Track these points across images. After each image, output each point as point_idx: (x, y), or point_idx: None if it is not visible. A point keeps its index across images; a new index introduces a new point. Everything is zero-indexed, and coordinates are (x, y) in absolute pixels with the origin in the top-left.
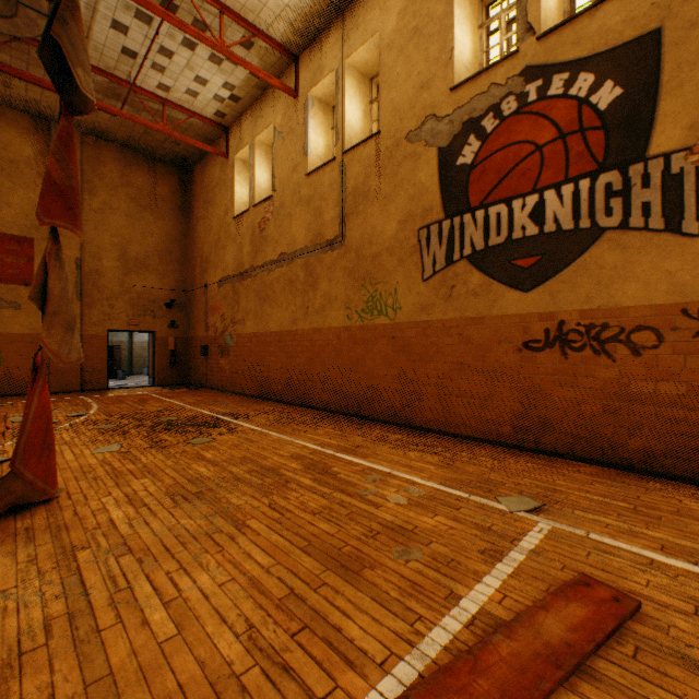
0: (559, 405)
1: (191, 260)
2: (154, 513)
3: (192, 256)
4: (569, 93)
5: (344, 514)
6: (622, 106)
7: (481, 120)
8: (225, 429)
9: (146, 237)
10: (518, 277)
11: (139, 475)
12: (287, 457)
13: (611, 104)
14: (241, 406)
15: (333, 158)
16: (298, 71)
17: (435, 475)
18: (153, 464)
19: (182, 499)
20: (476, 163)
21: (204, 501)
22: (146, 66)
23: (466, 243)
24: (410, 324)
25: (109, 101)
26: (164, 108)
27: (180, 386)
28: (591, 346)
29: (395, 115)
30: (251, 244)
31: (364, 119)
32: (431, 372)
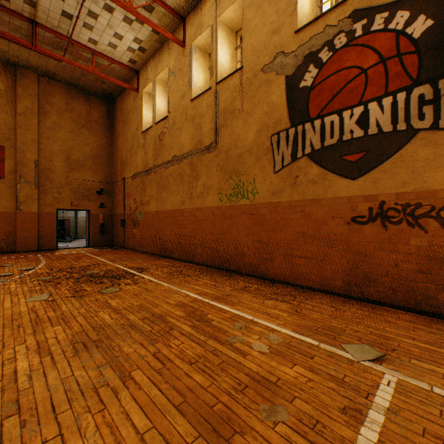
0: (380, 265)
1: (114, 162)
2: (54, 363)
3: (115, 159)
4: (388, 27)
5: (216, 364)
6: (432, 34)
7: (318, 53)
8: (131, 281)
9: (84, 146)
10: (347, 169)
11: (54, 322)
12: (174, 304)
13: (423, 33)
14: (146, 262)
15: (209, 88)
16: (185, 28)
17: (288, 322)
18: (69, 312)
19: (83, 347)
20: (315, 85)
21: (100, 350)
22: (80, 25)
23: (307, 144)
24: (264, 205)
25: (56, 51)
26: (93, 56)
27: (107, 246)
28: (407, 221)
29: (254, 54)
30: (154, 150)
31: (231, 60)
32: (281, 239)
